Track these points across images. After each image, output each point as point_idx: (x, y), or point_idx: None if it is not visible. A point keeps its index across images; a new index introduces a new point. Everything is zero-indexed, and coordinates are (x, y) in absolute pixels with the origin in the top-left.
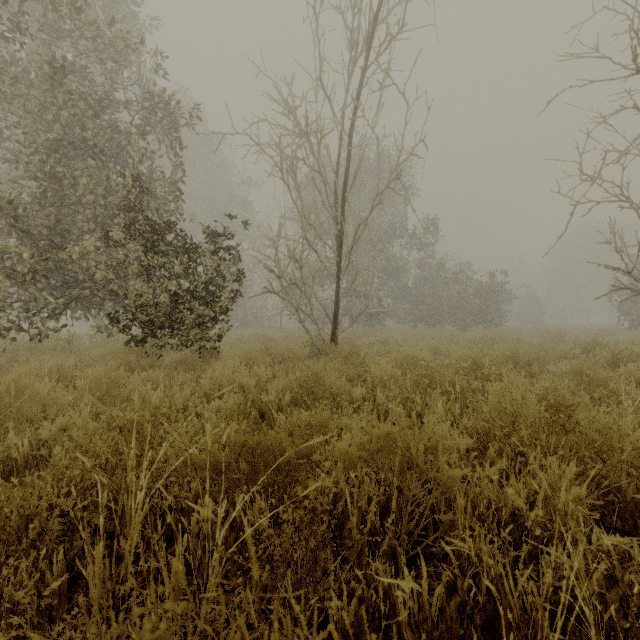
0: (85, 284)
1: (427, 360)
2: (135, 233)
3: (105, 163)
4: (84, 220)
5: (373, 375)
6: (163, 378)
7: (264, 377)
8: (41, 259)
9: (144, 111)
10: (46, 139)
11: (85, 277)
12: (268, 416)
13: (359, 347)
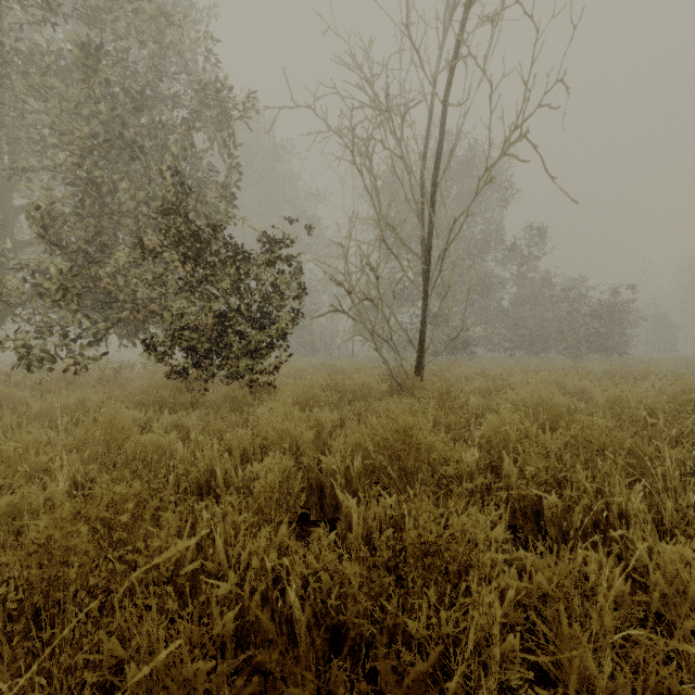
0: (127, 305)
1: (562, 405)
2: (175, 241)
3: (146, 162)
4: (127, 232)
5: (487, 428)
6: (197, 422)
7: (328, 424)
8: (72, 275)
9: (194, 105)
10: (79, 136)
11: (127, 297)
12: (330, 492)
13: (452, 382)
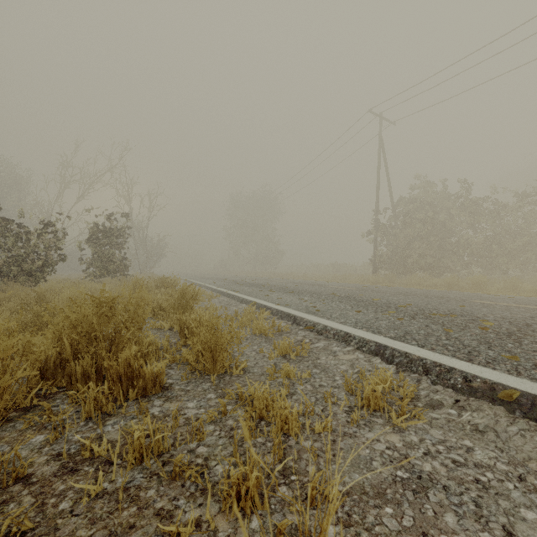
0: None
1: None
2: None
3: None
4: None
5: None
6: None
7: None
8: None
9: None
10: None
11: None
12: None
13: None
